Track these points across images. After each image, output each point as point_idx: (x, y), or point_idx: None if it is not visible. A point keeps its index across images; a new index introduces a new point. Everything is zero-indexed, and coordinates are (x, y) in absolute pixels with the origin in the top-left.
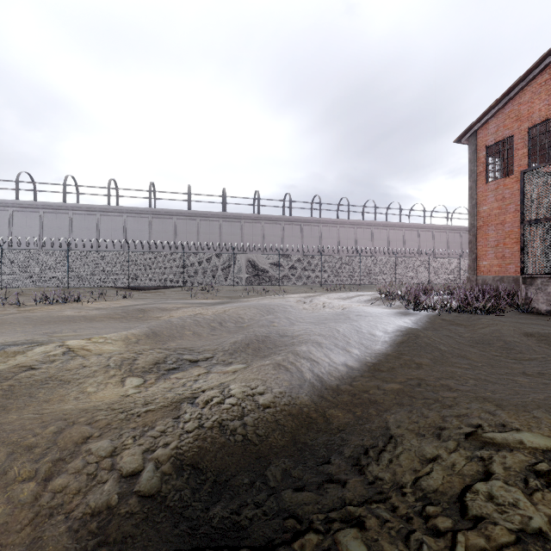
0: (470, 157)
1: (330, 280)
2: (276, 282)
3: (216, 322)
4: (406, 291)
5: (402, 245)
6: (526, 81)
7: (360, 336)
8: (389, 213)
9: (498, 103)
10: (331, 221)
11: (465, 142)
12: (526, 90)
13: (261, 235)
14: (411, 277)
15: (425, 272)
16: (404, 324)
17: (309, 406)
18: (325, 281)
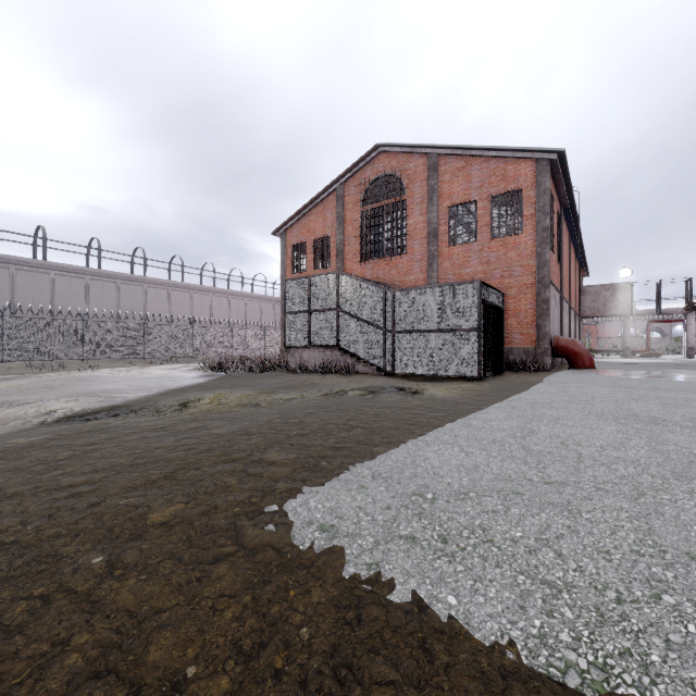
0: (282, 250)
1: (156, 352)
2: (79, 356)
3: (22, 389)
4: (221, 360)
5: (244, 316)
6: (312, 206)
7: (163, 386)
8: (231, 280)
9: (298, 215)
10: (161, 282)
11: (279, 236)
12: (313, 212)
13: (49, 290)
14: (248, 349)
15: (261, 344)
16: (201, 380)
17: (120, 405)
18: (149, 354)
